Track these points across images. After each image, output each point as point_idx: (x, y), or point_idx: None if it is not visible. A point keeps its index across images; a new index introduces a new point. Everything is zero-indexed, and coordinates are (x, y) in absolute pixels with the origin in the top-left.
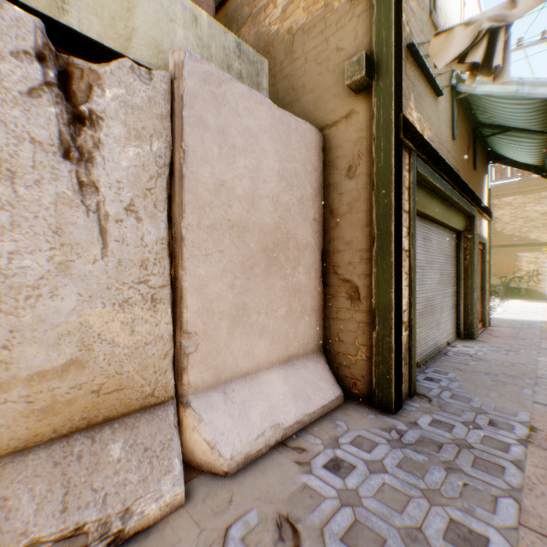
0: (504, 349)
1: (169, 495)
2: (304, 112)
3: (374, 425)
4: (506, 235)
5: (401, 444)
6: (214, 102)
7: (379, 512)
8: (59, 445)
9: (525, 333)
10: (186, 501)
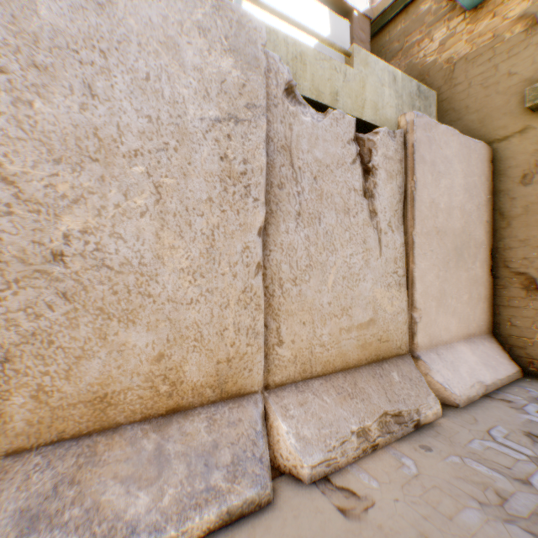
0: None
1: (434, 408)
2: (467, 129)
3: None
4: None
5: None
6: (428, 143)
7: None
8: (369, 368)
9: None
10: (442, 415)
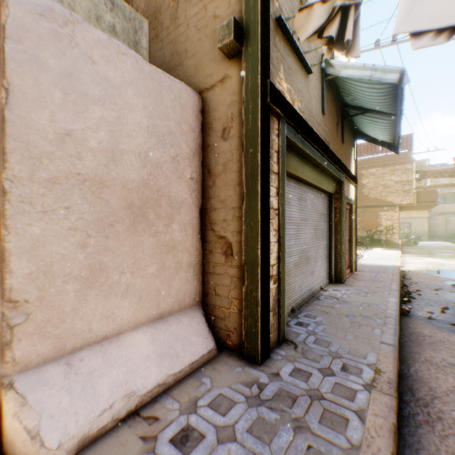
0: (364, 292)
1: None
2: (186, 76)
3: (238, 379)
4: (371, 198)
5: (258, 400)
6: (57, 42)
7: None
8: None
9: (381, 277)
10: None
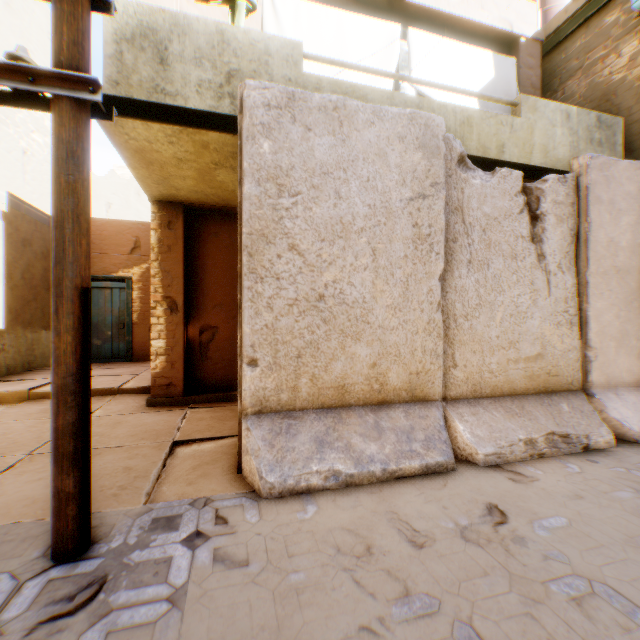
0: None
1: (606, 438)
2: None
3: None
4: None
5: None
6: (604, 182)
7: None
8: (536, 397)
9: None
10: (614, 446)
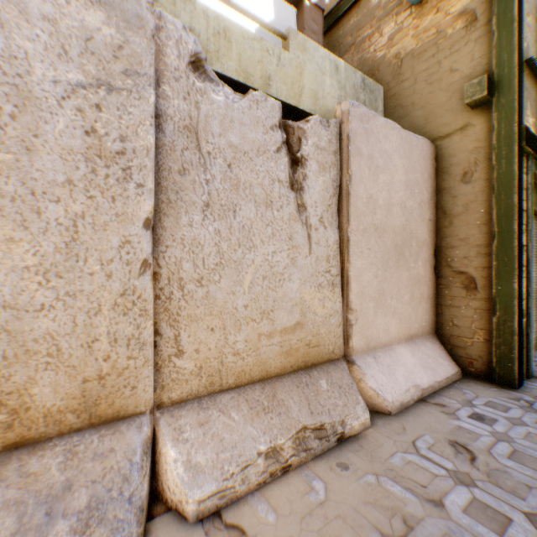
0: None
1: (363, 418)
2: (413, 126)
3: (499, 395)
4: None
5: (532, 409)
6: (366, 135)
7: (532, 447)
8: (294, 376)
9: None
10: (371, 425)
